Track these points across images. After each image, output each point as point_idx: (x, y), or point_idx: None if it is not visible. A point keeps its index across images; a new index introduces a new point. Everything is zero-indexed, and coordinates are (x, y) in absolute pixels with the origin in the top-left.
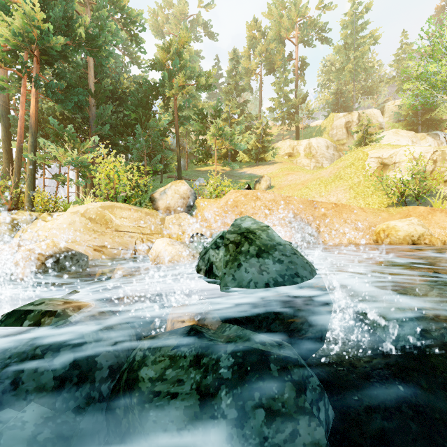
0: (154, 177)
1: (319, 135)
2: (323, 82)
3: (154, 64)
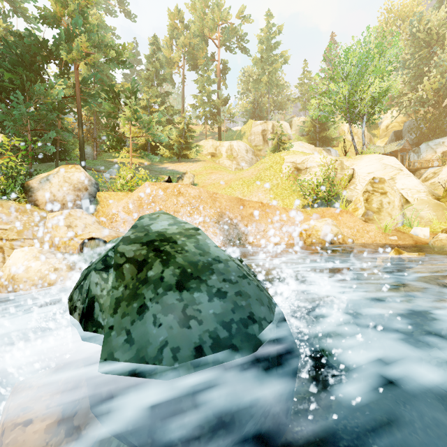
0: (47, 164)
1: (239, 139)
2: (242, 91)
3: (45, 16)
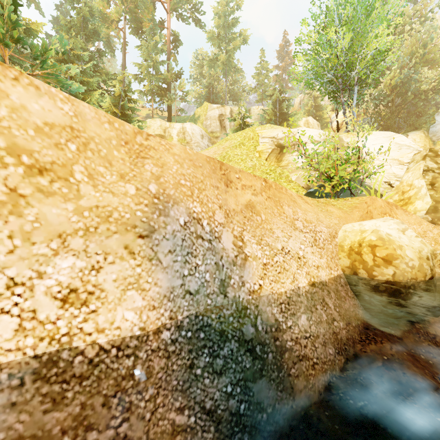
0: None
1: (193, 123)
2: (195, 75)
3: None
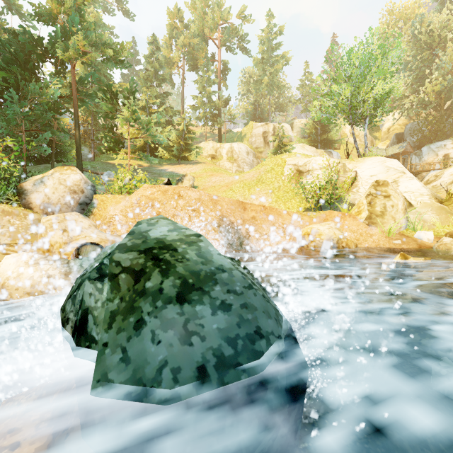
0: (42, 166)
1: (240, 140)
2: (242, 92)
3: (40, 13)
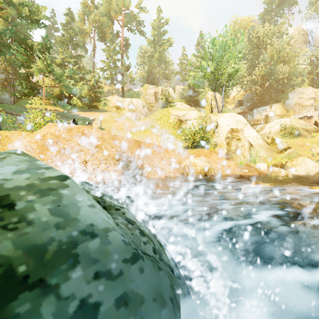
0: None
1: (138, 97)
2: (140, 63)
3: None
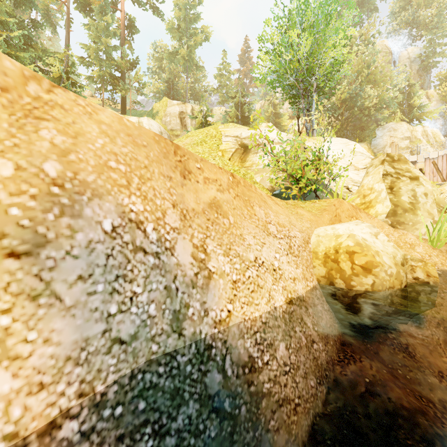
0: None
1: (151, 118)
2: (153, 68)
3: None
